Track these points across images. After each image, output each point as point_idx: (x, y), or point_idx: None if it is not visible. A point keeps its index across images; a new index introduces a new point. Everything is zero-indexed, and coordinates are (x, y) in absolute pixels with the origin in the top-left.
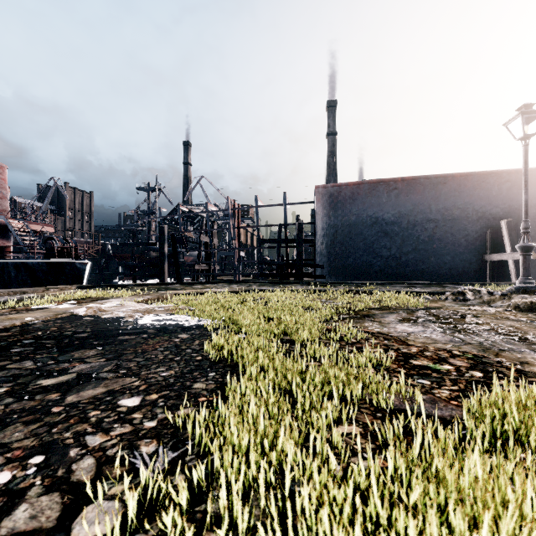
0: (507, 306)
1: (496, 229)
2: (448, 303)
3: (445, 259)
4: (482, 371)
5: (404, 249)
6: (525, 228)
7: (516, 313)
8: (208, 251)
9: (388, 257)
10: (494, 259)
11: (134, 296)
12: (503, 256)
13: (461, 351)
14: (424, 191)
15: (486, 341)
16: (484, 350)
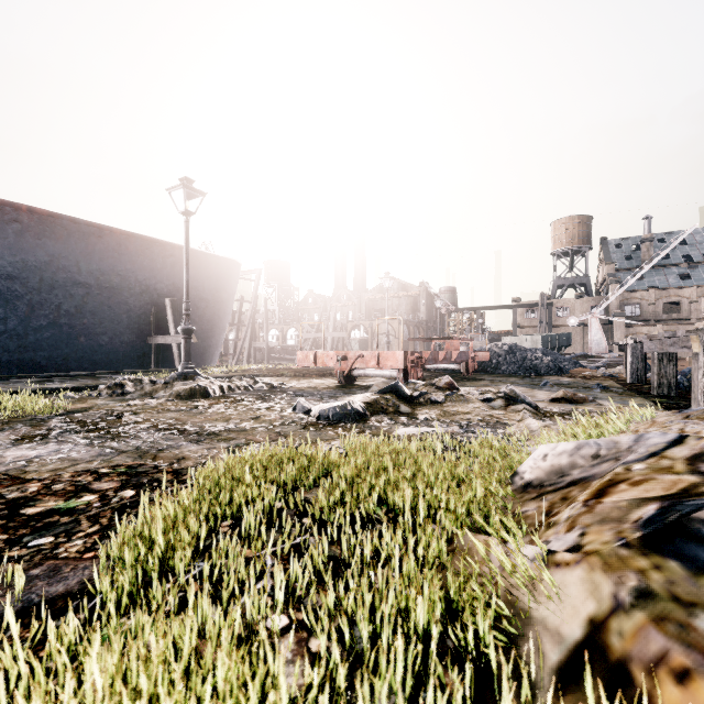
0: (170, 396)
1: (161, 308)
2: (102, 400)
3: (102, 340)
4: (136, 486)
5: (34, 321)
6: (187, 309)
7: (178, 402)
8: None
9: (1, 334)
10: (159, 342)
11: None
12: (168, 339)
13: (113, 466)
14: (69, 239)
15: (145, 443)
16: (142, 456)
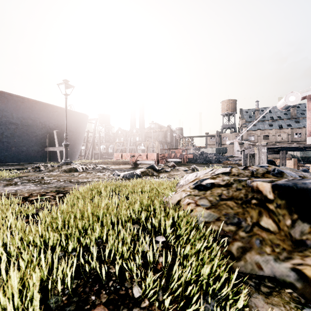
0: (61, 171)
1: (51, 135)
2: (31, 173)
3: (23, 149)
4: (62, 193)
5: None
6: (66, 135)
7: (65, 173)
8: None
9: None
10: (51, 150)
11: None
12: (55, 148)
13: (49, 190)
14: (8, 103)
15: (58, 185)
16: (58, 188)
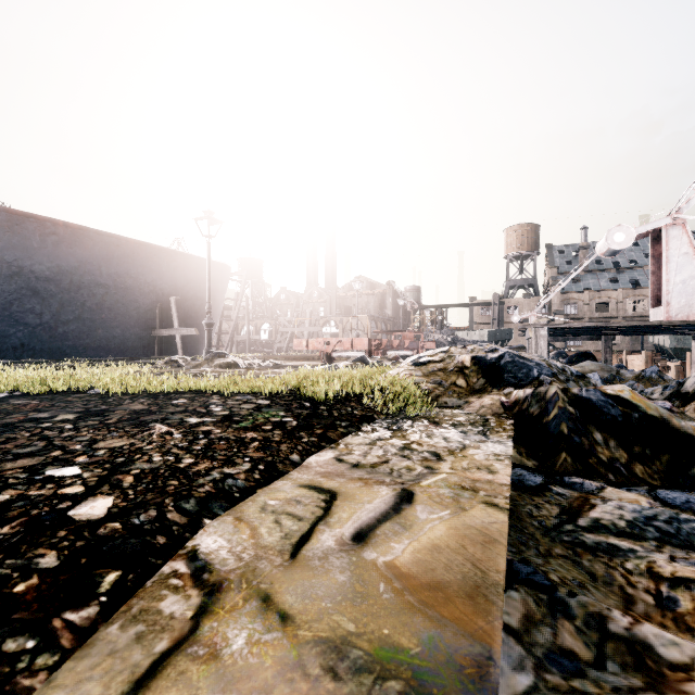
0: (216, 367)
1: (164, 305)
2: (171, 369)
3: (116, 332)
4: None
5: (63, 316)
6: (209, 308)
7: (224, 370)
8: None
9: (37, 326)
10: (164, 334)
11: None
12: (172, 332)
13: None
14: (94, 248)
15: None
16: None
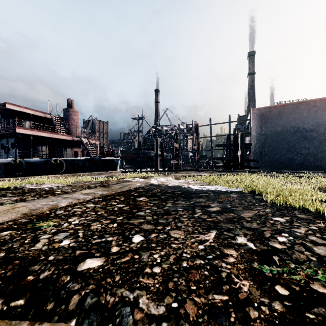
0: None
1: None
2: None
3: None
4: None
5: (320, 148)
6: None
7: None
8: (177, 152)
9: (306, 154)
10: None
11: (163, 176)
12: None
13: None
14: None
15: None
16: None
